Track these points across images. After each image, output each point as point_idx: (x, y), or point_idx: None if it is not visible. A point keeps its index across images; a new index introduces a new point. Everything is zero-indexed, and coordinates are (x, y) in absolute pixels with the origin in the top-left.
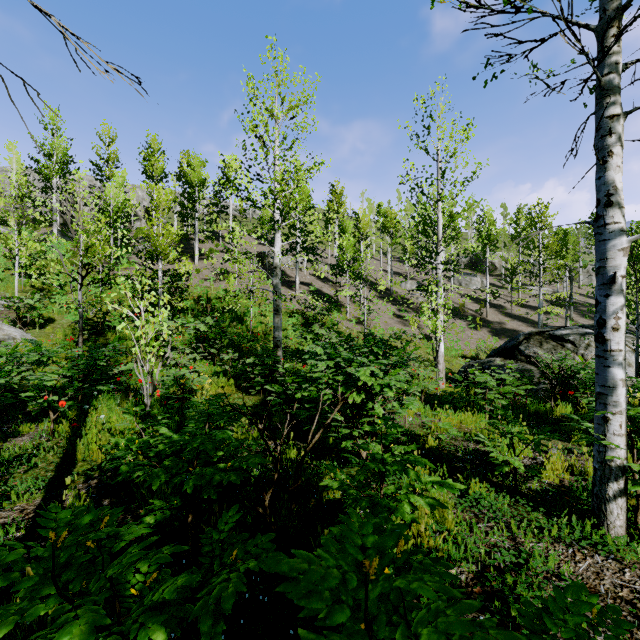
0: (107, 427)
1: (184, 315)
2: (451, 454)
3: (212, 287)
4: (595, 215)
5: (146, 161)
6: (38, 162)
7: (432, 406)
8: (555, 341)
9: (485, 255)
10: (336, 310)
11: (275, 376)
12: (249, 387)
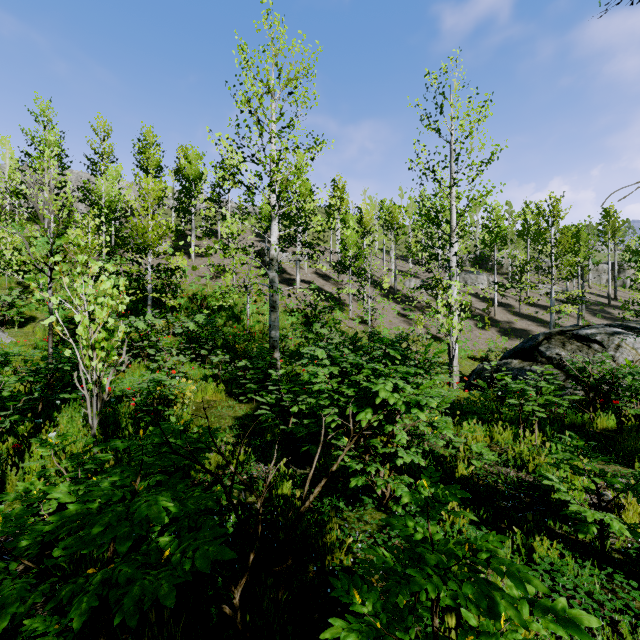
0: (59, 447)
1: (177, 313)
2: (491, 488)
3: (208, 284)
4: (606, 211)
5: (140, 154)
6: (28, 155)
7: (451, 417)
8: (580, 341)
9: (491, 253)
10: (338, 309)
11: (270, 381)
12: (242, 393)
